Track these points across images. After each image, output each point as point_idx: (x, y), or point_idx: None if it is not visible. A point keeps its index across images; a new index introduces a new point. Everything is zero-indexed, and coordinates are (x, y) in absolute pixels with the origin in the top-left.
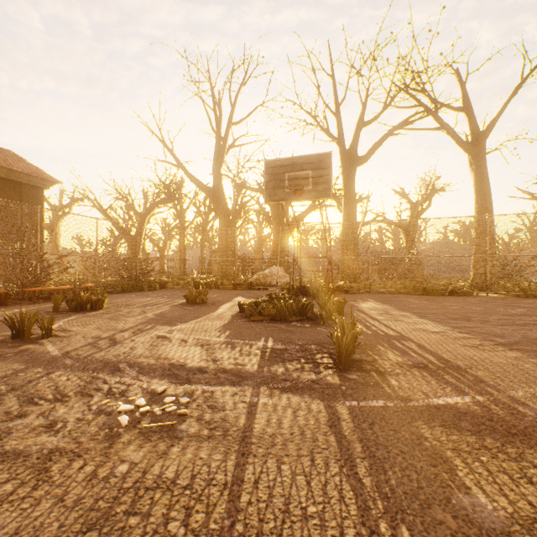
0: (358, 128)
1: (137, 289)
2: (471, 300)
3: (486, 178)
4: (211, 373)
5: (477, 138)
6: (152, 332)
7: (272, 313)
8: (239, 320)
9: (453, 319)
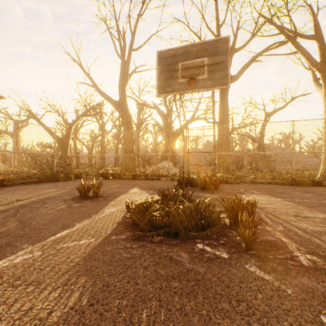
0: (231, 53)
1: (54, 179)
2: None
3: None
4: None
5: None
6: None
7: (165, 221)
8: (120, 234)
9: None
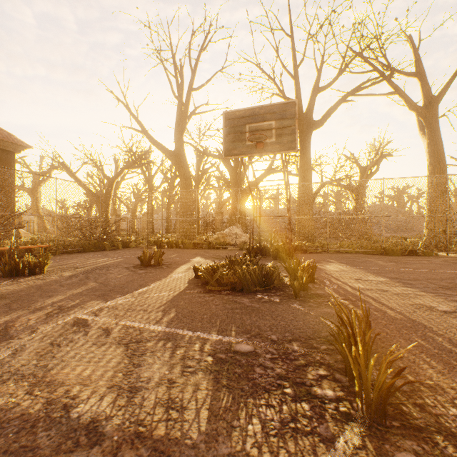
0: (314, 94)
1: (99, 248)
2: (438, 261)
3: (439, 140)
4: (108, 446)
5: (430, 102)
6: (72, 313)
7: (232, 280)
8: (192, 289)
9: (446, 288)
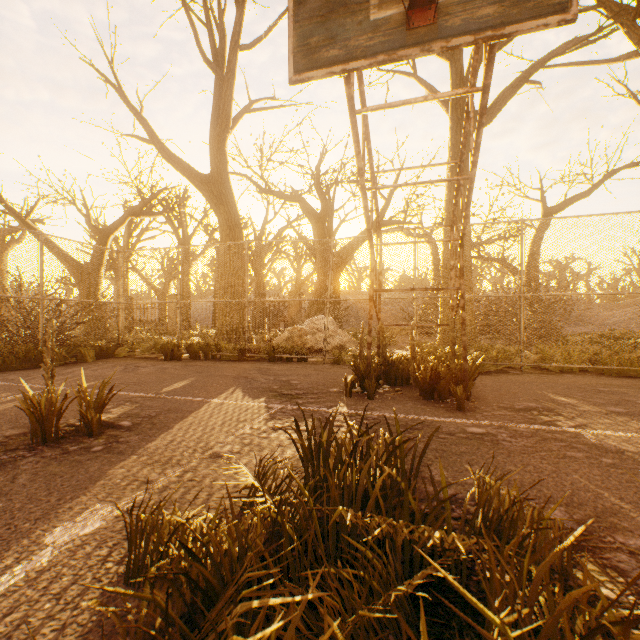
0: None
1: (35, 361)
2: None
3: None
4: None
5: None
6: None
7: None
8: None
9: None
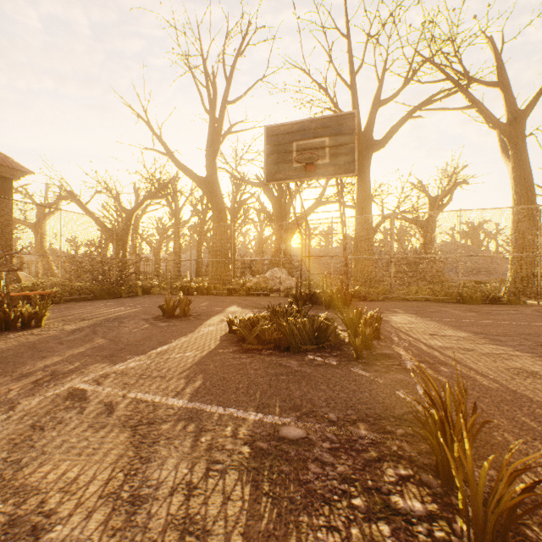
0: (374, 108)
1: (113, 295)
2: (528, 311)
3: (526, 164)
4: None
5: (516, 118)
6: (68, 381)
7: (275, 337)
8: (226, 348)
9: None
